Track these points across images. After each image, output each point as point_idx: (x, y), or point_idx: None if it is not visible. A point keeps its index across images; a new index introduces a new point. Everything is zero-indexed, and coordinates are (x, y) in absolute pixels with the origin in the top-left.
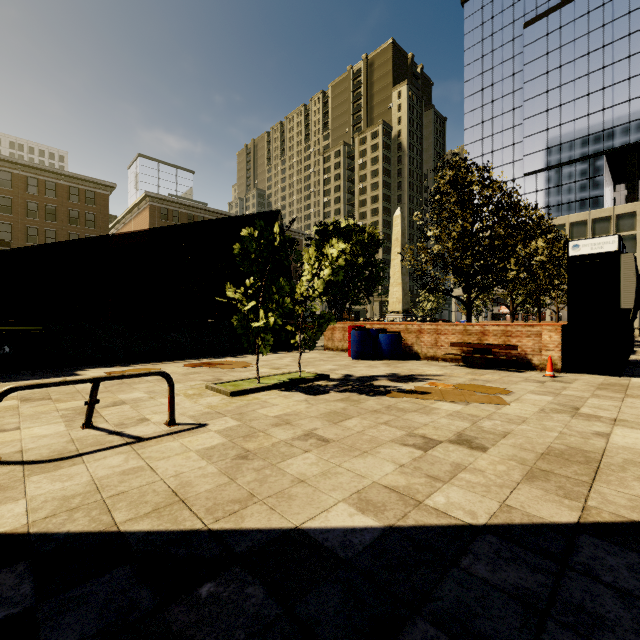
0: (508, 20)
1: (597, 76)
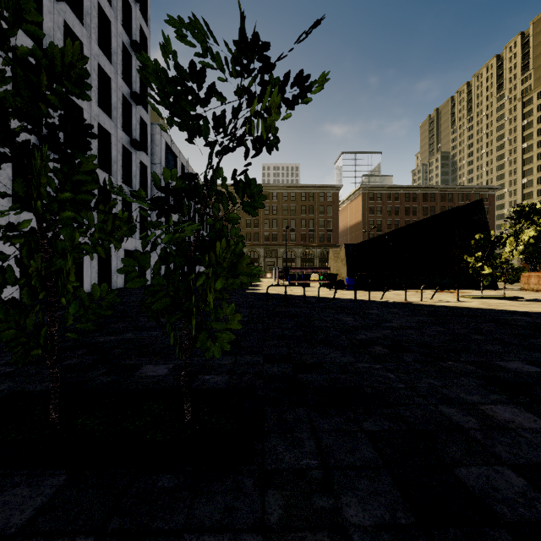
0: None
1: None
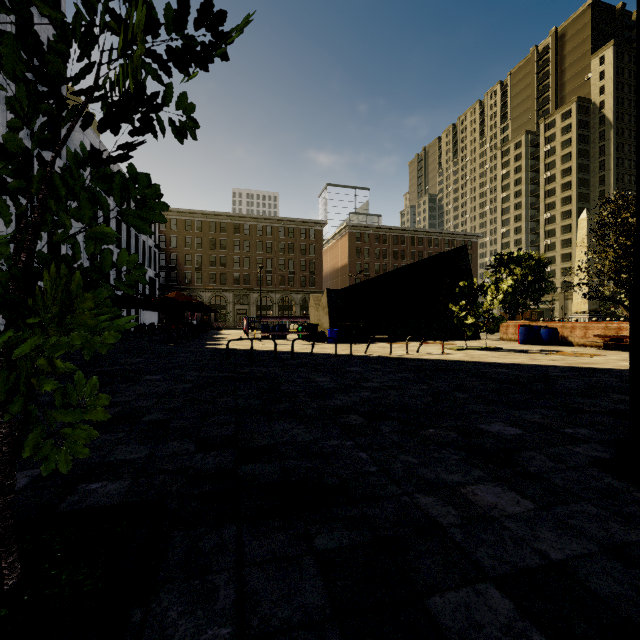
0: None
1: None
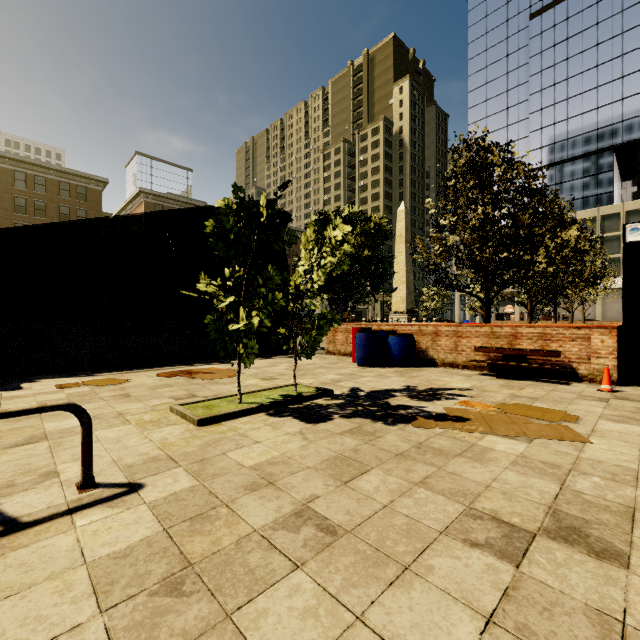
0: (513, 12)
1: (606, 68)
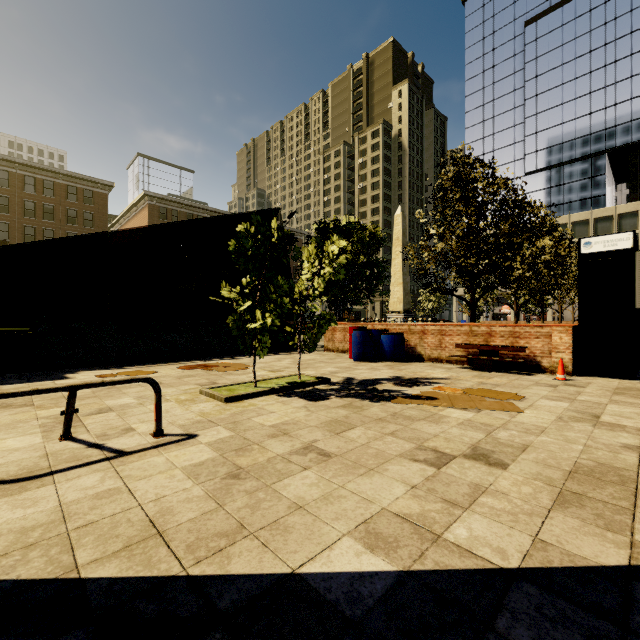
0: (509, 18)
1: (599, 74)
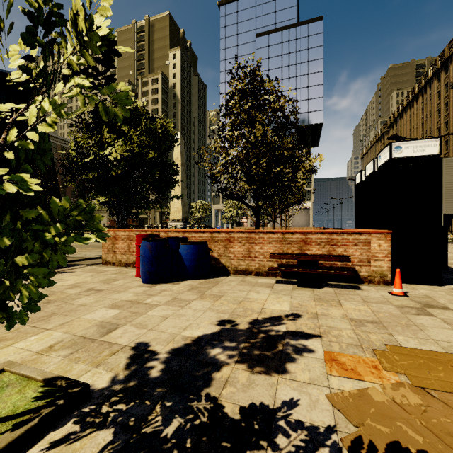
0: (247, 28)
1: (293, 81)
